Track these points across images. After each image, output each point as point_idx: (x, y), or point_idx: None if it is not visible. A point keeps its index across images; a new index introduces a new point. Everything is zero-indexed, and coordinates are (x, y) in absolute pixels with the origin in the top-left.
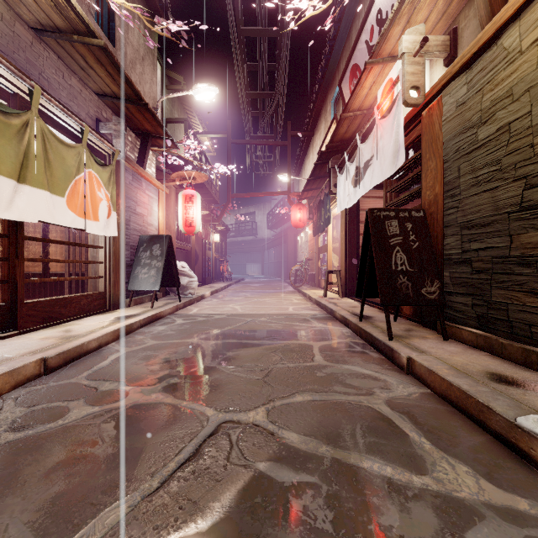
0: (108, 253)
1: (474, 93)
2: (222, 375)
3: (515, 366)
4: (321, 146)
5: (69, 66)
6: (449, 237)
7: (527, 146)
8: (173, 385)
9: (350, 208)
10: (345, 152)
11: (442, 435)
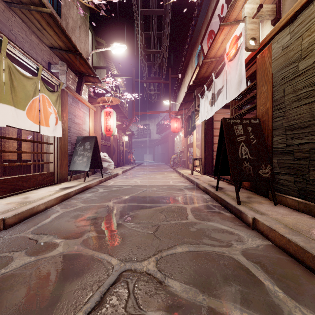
0: (56, 147)
1: (295, 39)
2: (125, 230)
3: None
4: (189, 83)
5: (30, 28)
6: (277, 136)
7: None
8: (91, 238)
9: (208, 120)
10: (205, 85)
11: (290, 284)
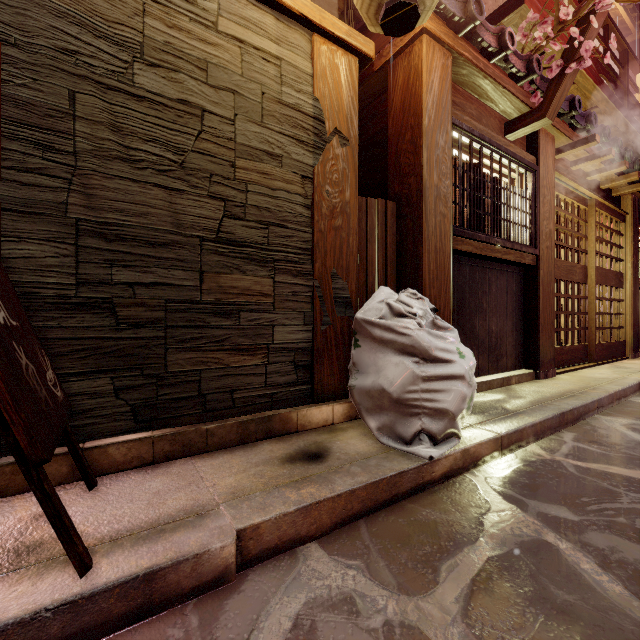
0: None
1: None
2: None
3: (241, 448)
4: None
5: None
6: (37, 242)
7: (227, 162)
8: None
9: None
10: None
11: (448, 530)
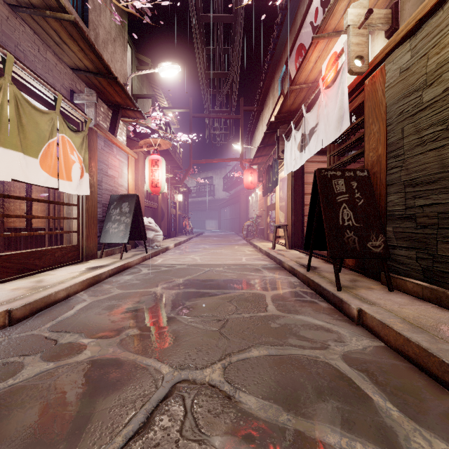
0: (82, 210)
1: (418, 58)
2: (180, 326)
3: None
4: (270, 118)
5: (45, 42)
6: (392, 194)
7: None
8: (132, 337)
9: (296, 171)
10: (292, 121)
11: (408, 399)
